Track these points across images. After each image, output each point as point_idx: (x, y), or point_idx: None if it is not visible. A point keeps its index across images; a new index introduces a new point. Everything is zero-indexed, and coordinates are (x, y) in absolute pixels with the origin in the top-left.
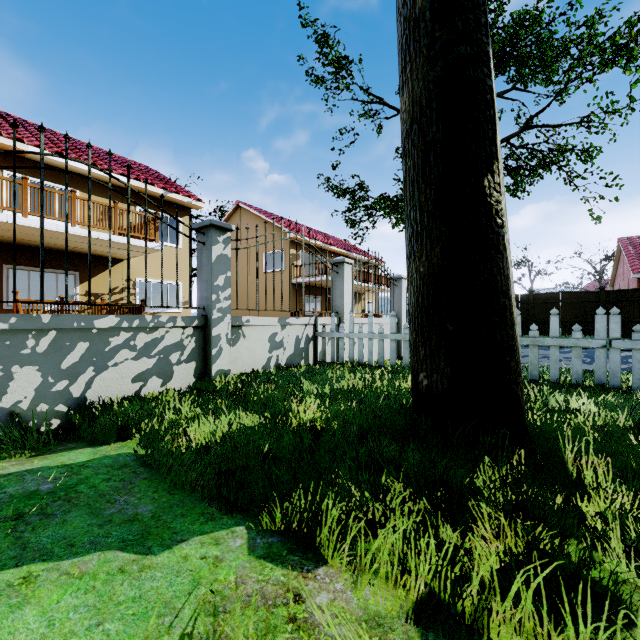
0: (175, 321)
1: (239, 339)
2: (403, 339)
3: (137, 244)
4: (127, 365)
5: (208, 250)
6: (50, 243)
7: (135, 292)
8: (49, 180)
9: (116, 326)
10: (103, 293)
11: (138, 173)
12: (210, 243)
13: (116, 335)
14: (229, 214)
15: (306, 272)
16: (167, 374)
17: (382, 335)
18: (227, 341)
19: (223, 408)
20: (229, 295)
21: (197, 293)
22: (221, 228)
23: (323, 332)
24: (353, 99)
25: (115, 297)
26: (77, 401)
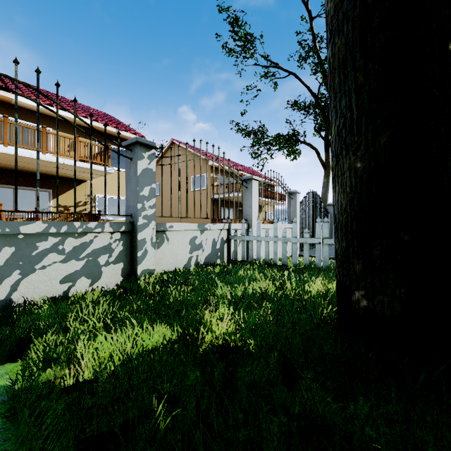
0: (103, 227)
1: (163, 242)
2: (304, 242)
3: (93, 168)
4: (55, 267)
5: (134, 164)
6: (29, 167)
7: (95, 205)
8: (29, 121)
9: (43, 232)
10: (70, 205)
11: (97, 116)
12: (136, 158)
13: (44, 240)
14: (166, 148)
15: (222, 191)
16: (95, 274)
17: (285, 238)
18: (152, 244)
19: (131, 319)
20: (154, 204)
21: (126, 202)
22: (146, 145)
23: (235, 236)
24: (256, 64)
25: (80, 208)
26: (2, 303)
